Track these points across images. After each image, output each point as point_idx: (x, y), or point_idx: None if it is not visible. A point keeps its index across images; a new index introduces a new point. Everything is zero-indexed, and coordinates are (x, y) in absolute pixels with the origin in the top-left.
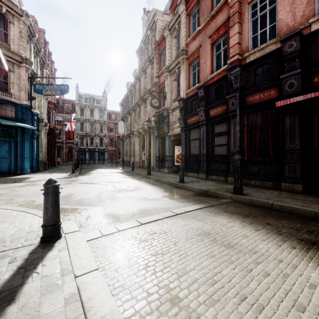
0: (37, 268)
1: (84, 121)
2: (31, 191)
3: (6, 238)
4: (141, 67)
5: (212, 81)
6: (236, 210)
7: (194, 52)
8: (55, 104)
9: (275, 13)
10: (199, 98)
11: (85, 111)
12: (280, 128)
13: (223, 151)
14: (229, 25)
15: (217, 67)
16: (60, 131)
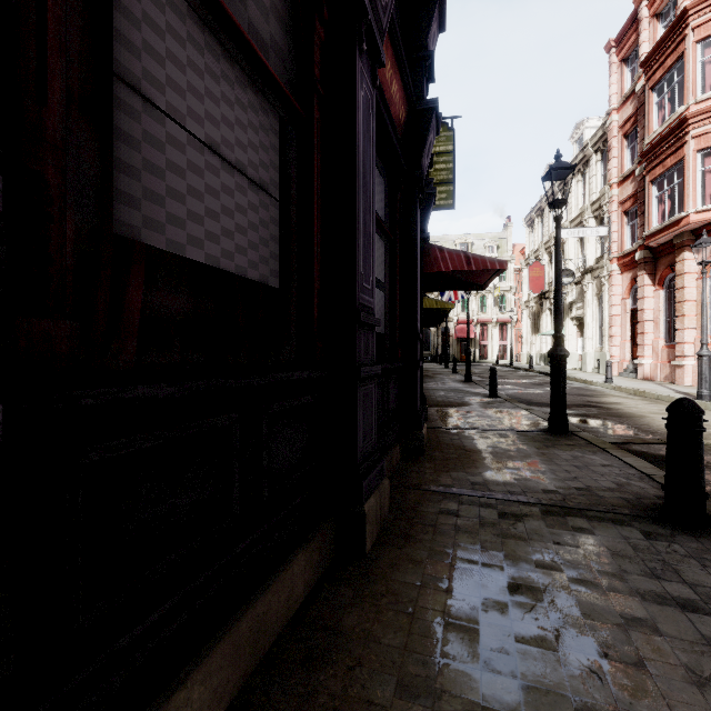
0: None
1: None
2: None
3: None
4: None
5: None
6: (631, 431)
7: None
8: None
9: None
10: None
11: None
12: None
13: (379, 317)
14: None
15: None
16: None
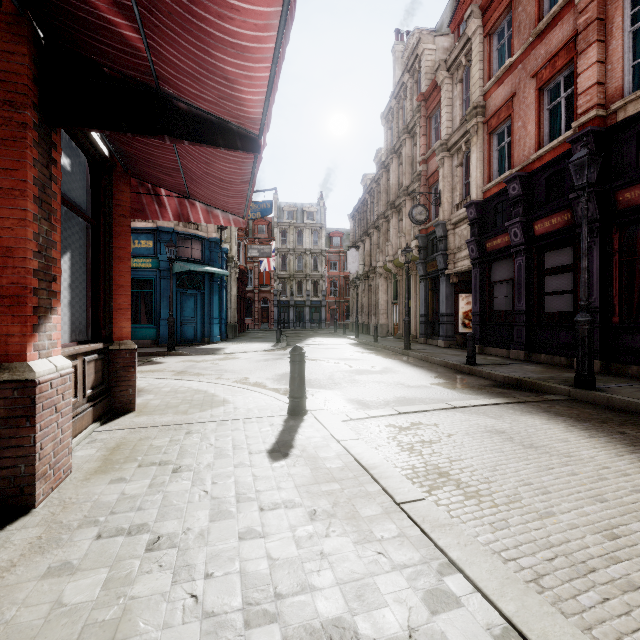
0: (298, 432)
1: (288, 253)
2: (237, 366)
3: (251, 408)
4: (391, 143)
5: (538, 165)
6: (567, 411)
7: (500, 107)
8: (246, 230)
9: None
10: (510, 201)
11: (289, 235)
12: None
13: (563, 305)
14: (576, 47)
15: (550, 132)
16: (250, 273)
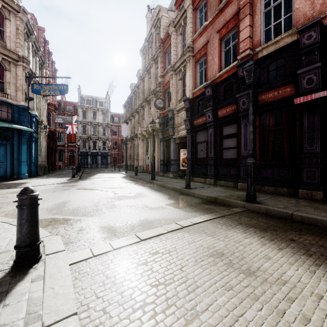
0: None
1: (87, 124)
2: None
3: None
4: (145, 66)
5: (220, 80)
6: (251, 222)
7: (201, 48)
8: (55, 106)
9: (291, 3)
10: (206, 98)
11: (88, 113)
12: (297, 129)
13: (232, 155)
14: (239, 17)
15: (225, 64)
16: (62, 134)
